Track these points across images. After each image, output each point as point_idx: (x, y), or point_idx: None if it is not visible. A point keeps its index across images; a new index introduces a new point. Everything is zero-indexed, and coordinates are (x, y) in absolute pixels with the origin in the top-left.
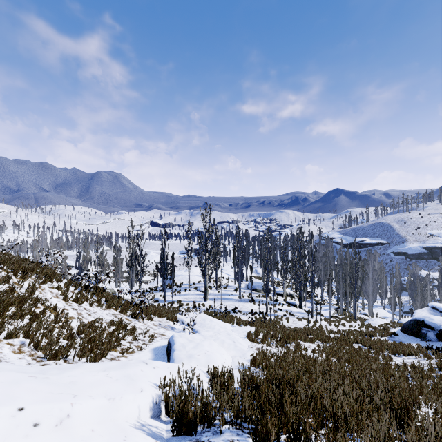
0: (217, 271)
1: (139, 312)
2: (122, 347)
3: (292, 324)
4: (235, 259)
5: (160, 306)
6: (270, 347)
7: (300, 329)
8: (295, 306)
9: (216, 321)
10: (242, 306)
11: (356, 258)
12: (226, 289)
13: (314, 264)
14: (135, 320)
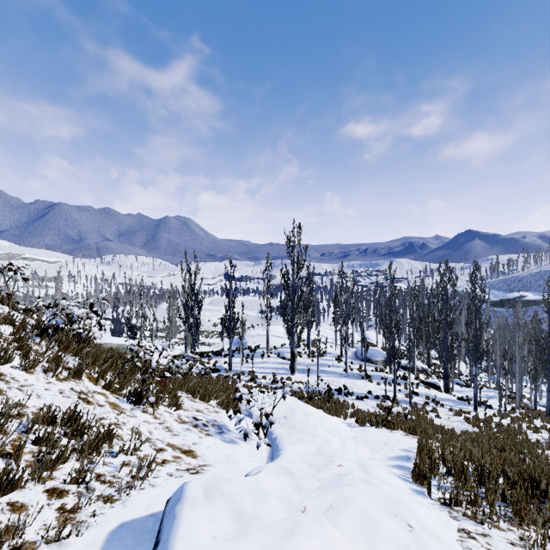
0: (309, 330)
1: (143, 390)
2: (1, 519)
3: (448, 423)
4: (337, 313)
5: (220, 378)
6: (538, 549)
7: (477, 435)
8: (437, 389)
9: (316, 414)
10: (352, 384)
11: (549, 312)
12: (323, 358)
13: (480, 319)
14: (136, 407)
